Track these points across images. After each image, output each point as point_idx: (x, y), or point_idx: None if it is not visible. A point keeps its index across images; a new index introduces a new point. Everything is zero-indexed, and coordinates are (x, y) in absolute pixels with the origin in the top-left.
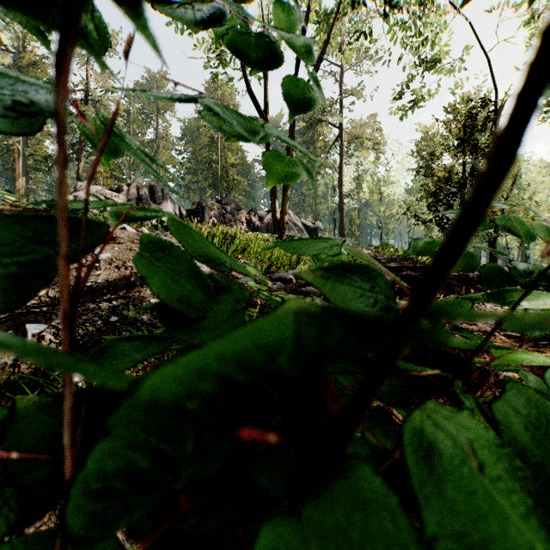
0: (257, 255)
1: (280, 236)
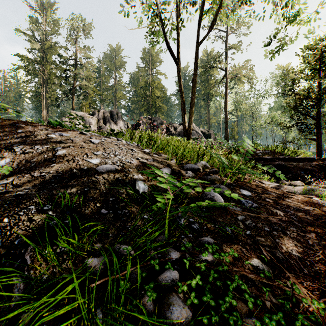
0: (173, 151)
1: (188, 138)
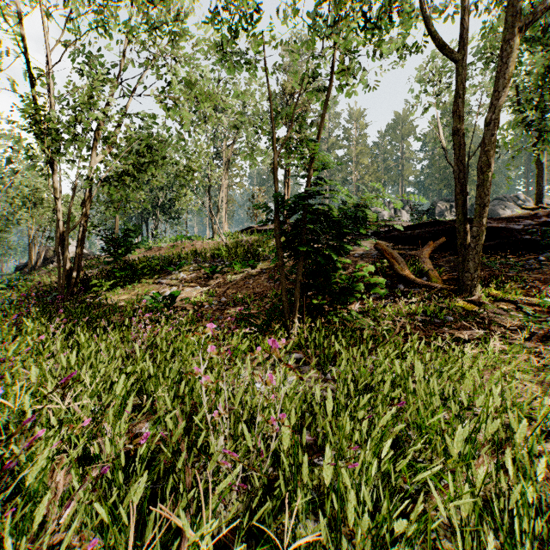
0: None
1: None
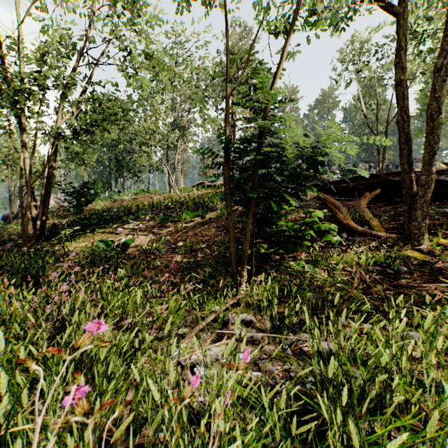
0: None
1: None
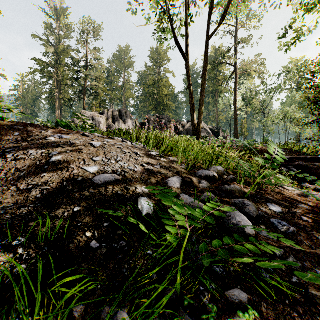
0: (182, 152)
1: (197, 137)
